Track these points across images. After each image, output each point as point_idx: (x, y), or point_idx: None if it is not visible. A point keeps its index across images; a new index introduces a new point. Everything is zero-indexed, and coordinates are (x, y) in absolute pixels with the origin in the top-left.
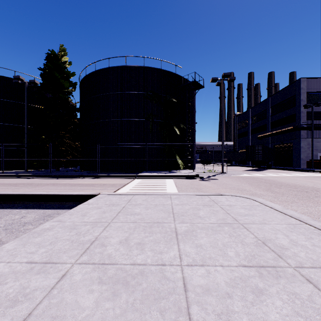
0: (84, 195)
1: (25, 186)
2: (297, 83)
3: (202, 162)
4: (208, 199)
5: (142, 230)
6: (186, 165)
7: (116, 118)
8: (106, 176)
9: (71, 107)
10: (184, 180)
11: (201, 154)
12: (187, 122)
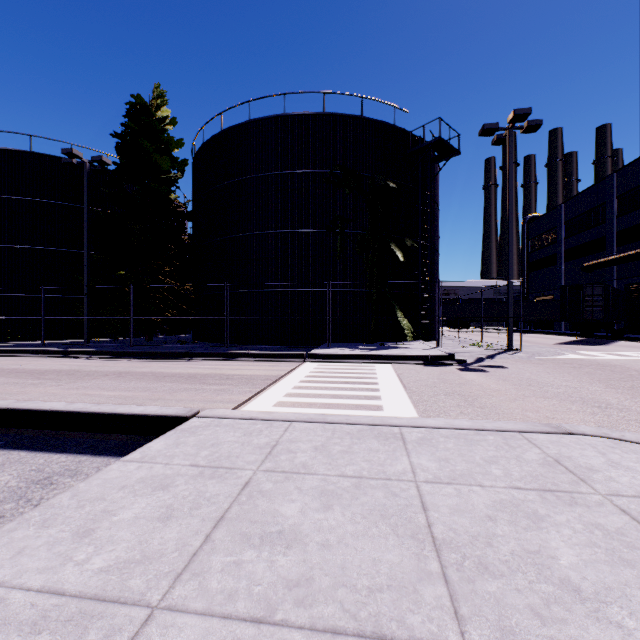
0: (155, 418)
1: (58, 378)
2: None
3: (449, 324)
4: (537, 453)
5: None
6: (419, 330)
7: (263, 229)
8: (238, 356)
9: (176, 210)
10: (421, 368)
11: (447, 307)
12: (420, 233)
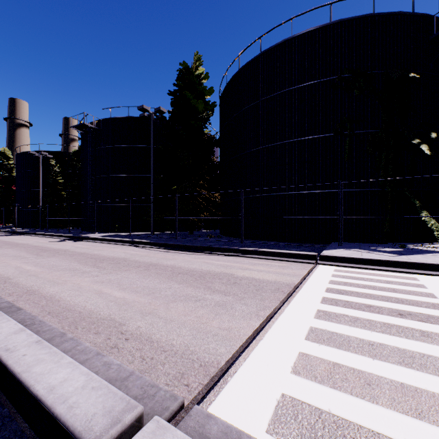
0: (55, 421)
1: (105, 266)
2: None
3: None
4: None
5: None
6: None
7: (272, 142)
8: (250, 253)
9: (208, 139)
10: None
11: None
12: None
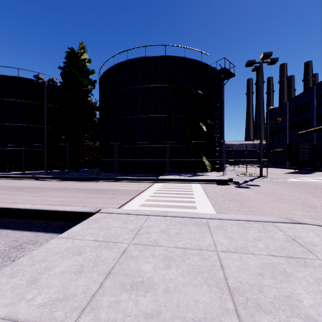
0: (77, 213)
1: (30, 191)
2: None
3: (229, 163)
4: (282, 234)
5: None
6: (214, 166)
7: (134, 115)
8: (122, 179)
9: (91, 105)
10: (215, 186)
11: (228, 154)
12: (214, 117)
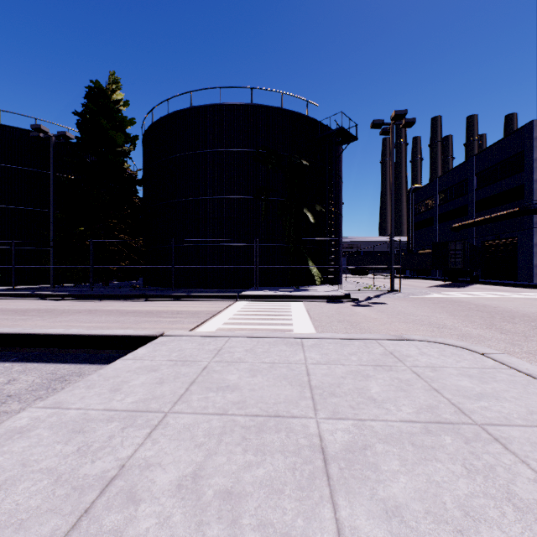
0: (133, 337)
1: (40, 314)
2: (526, 129)
3: (352, 272)
4: (381, 349)
5: (238, 441)
6: (326, 277)
7: (203, 195)
8: (184, 297)
9: (129, 177)
10: (324, 304)
11: (350, 258)
12: (327, 201)
